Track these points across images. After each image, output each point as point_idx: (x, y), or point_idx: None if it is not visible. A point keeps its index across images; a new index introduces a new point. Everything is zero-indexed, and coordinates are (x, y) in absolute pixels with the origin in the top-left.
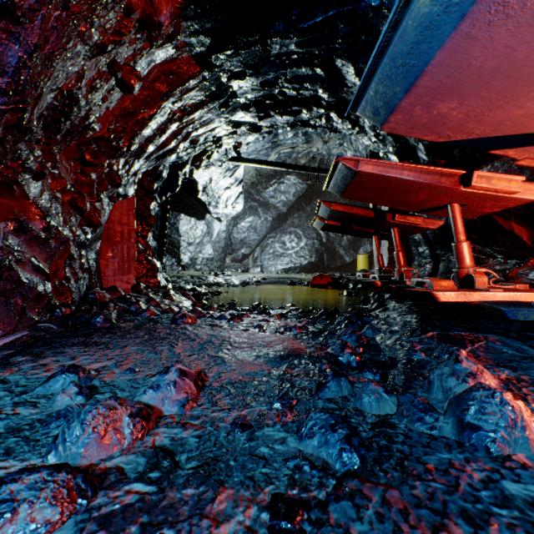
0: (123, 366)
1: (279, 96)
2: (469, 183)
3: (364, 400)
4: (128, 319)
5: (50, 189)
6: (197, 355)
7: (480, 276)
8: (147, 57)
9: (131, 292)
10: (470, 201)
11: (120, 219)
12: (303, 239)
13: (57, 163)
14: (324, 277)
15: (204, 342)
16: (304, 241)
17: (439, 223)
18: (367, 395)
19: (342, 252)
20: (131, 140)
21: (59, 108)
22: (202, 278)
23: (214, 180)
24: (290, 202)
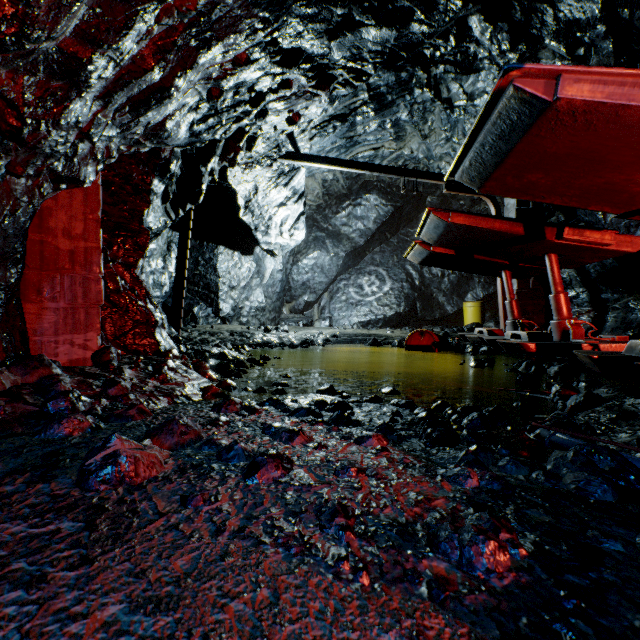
0: None
1: None
2: None
3: None
4: None
5: None
6: None
7: None
8: None
9: (91, 364)
10: None
11: (68, 226)
12: (387, 281)
13: None
14: (426, 334)
15: None
16: (389, 284)
17: None
18: None
19: (442, 299)
20: (15, 1)
21: None
22: (246, 335)
23: (260, 190)
24: (370, 231)
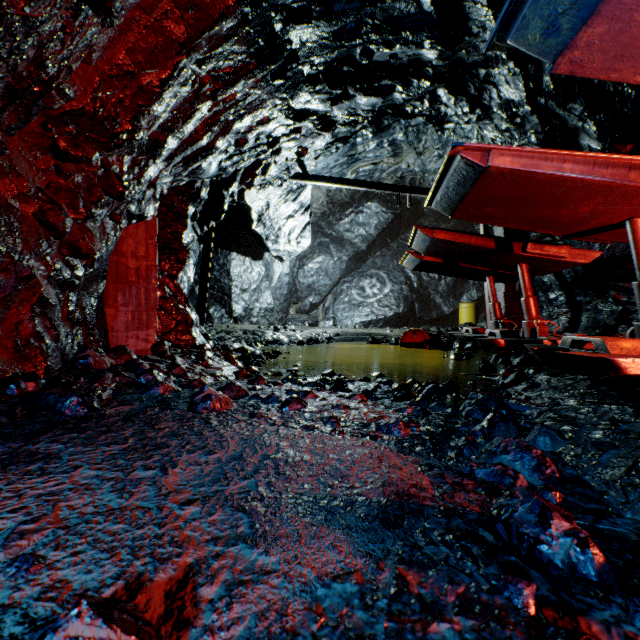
0: (20, 541)
1: (363, 57)
2: None
3: None
4: (126, 399)
5: None
6: (201, 501)
7: None
8: None
9: (151, 354)
10: None
11: (135, 250)
12: (387, 283)
13: (1, 146)
14: (418, 333)
15: (226, 459)
16: (389, 286)
17: (593, 255)
18: None
19: (439, 300)
20: (133, 121)
21: None
22: (257, 333)
23: (272, 205)
24: (371, 236)
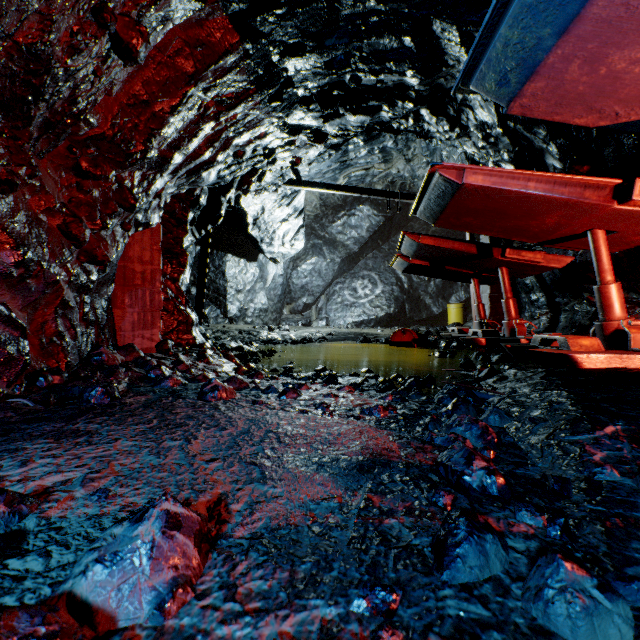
0: (93, 483)
1: (352, 83)
2: (628, 198)
3: (553, 607)
4: (140, 390)
5: (29, 209)
6: (221, 459)
7: (637, 332)
8: (158, 10)
9: (155, 352)
10: (622, 225)
11: (141, 255)
12: (379, 284)
13: (35, 169)
14: (407, 332)
15: (237, 433)
16: (381, 287)
17: (566, 260)
18: (561, 596)
19: (428, 301)
20: (146, 143)
21: (20, 76)
22: (253, 333)
23: (267, 210)
24: (363, 239)
